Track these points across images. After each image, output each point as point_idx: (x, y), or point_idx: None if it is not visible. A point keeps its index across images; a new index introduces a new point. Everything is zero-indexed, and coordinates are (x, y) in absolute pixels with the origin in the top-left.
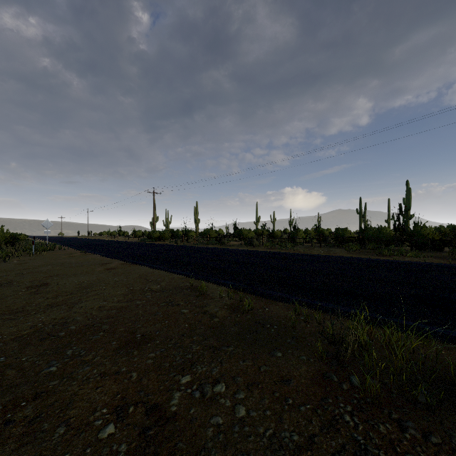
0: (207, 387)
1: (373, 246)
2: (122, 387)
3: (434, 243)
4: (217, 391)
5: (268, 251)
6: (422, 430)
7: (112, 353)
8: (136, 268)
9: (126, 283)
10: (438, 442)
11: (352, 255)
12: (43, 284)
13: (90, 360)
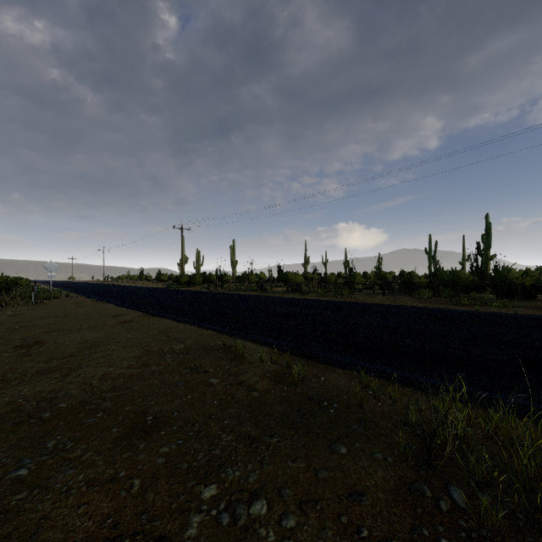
0: (241, 506)
1: (449, 293)
2: (116, 504)
3: (524, 289)
4: (255, 513)
5: (321, 300)
6: None
7: (110, 447)
8: (156, 322)
9: (141, 342)
10: None
11: (423, 304)
12: (37, 343)
13: (77, 457)
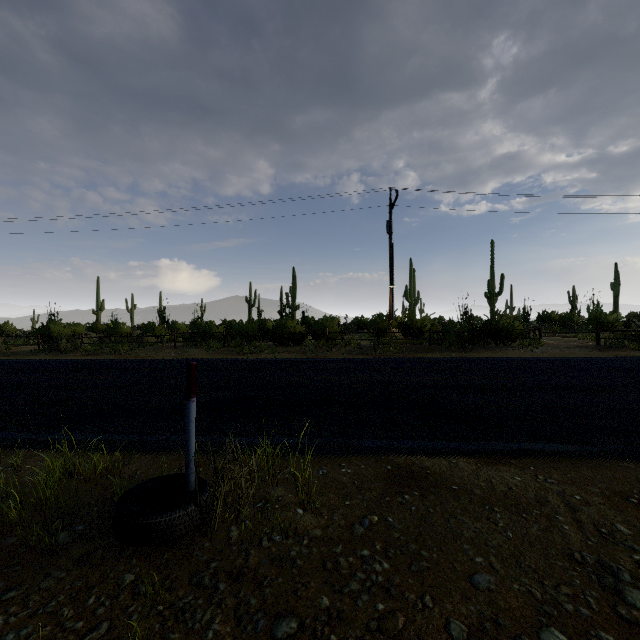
0: None
1: (238, 343)
2: None
3: (295, 337)
4: None
5: (81, 360)
6: (7, 588)
7: None
8: None
9: None
10: (15, 595)
11: (209, 356)
12: None
13: None
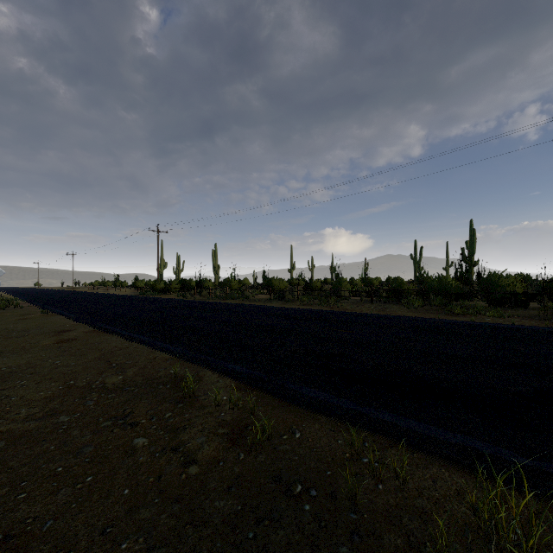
0: None
1: (440, 301)
2: None
3: (516, 297)
4: None
5: (305, 309)
6: None
7: None
8: (105, 340)
9: (68, 372)
10: None
11: (414, 314)
12: None
13: None
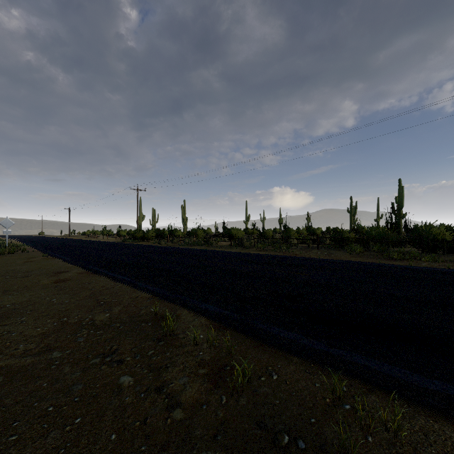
0: None
1: (378, 248)
2: None
3: (446, 244)
4: None
5: (261, 254)
6: None
7: None
8: (94, 281)
9: (63, 309)
10: None
11: (356, 259)
12: None
13: None
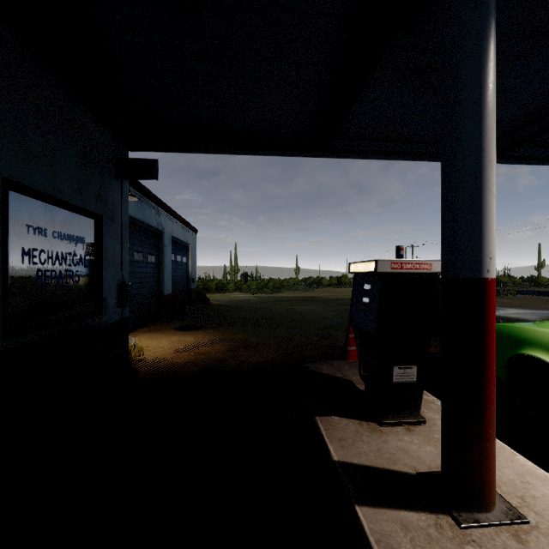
0: None
1: None
2: None
3: None
4: None
5: None
6: None
7: None
8: None
9: None
10: None
11: None
12: None
13: None
